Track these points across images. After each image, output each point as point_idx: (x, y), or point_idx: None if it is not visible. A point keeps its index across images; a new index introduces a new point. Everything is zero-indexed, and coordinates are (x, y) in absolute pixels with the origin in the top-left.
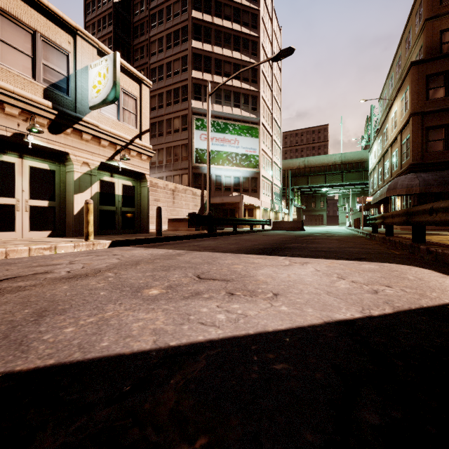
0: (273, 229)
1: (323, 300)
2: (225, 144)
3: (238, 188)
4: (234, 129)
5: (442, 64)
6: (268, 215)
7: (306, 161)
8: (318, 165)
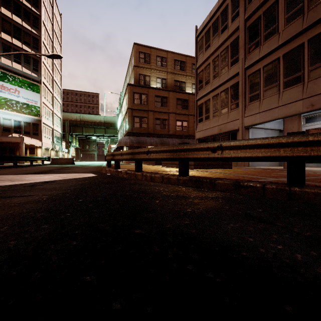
0: (52, 163)
1: (45, 180)
2: (4, 91)
3: (18, 130)
4: (14, 80)
5: (139, 89)
6: (49, 153)
7: (82, 117)
8: (90, 121)
